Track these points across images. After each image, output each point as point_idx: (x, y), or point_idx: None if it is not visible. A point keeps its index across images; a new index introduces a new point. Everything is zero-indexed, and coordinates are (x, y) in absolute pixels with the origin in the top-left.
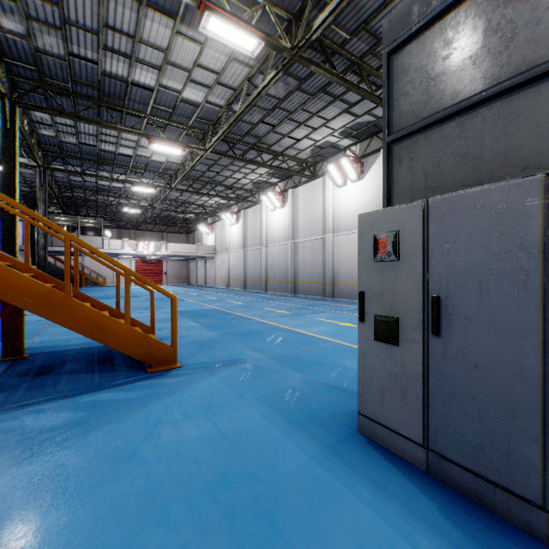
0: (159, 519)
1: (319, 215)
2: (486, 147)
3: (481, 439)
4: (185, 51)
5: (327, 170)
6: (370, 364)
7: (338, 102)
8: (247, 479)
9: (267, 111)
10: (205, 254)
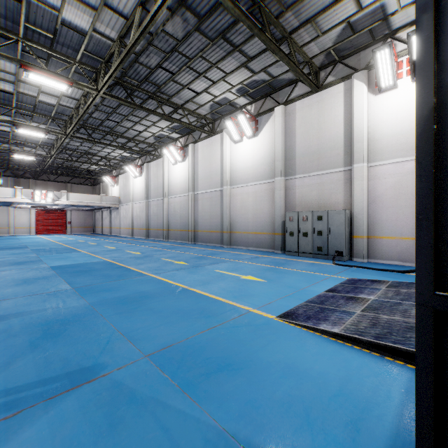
0: None
1: (217, 169)
2: None
3: None
4: None
5: (224, 127)
6: None
7: (237, 53)
8: None
9: (164, 53)
10: (109, 204)
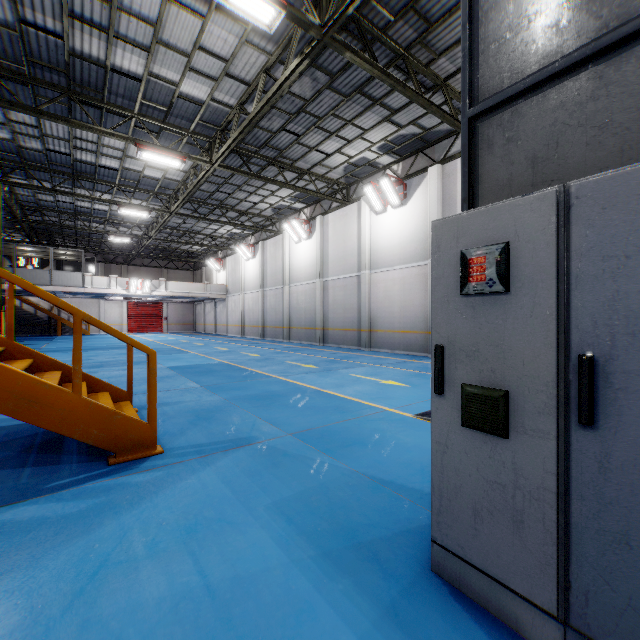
0: None
1: (353, 248)
2: None
3: None
4: (182, 26)
5: (363, 193)
6: (453, 465)
7: (378, 107)
8: None
9: (289, 115)
10: (215, 295)
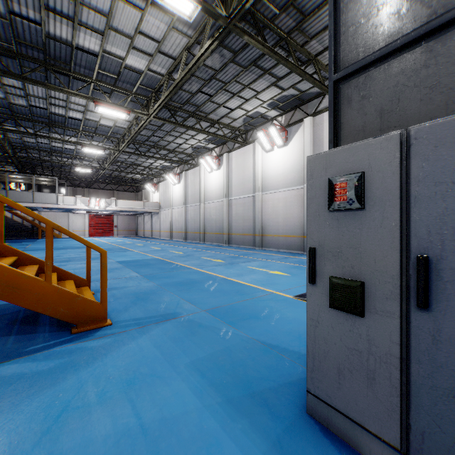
0: None
1: (250, 176)
2: None
3: None
4: (127, 17)
5: (256, 137)
6: (323, 336)
7: (267, 75)
8: None
9: (204, 81)
10: (151, 209)
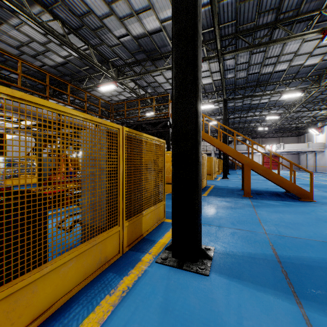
0: (323, 222)
1: None
2: None
3: None
4: (308, 46)
5: None
6: None
7: None
8: None
9: None
10: (314, 149)
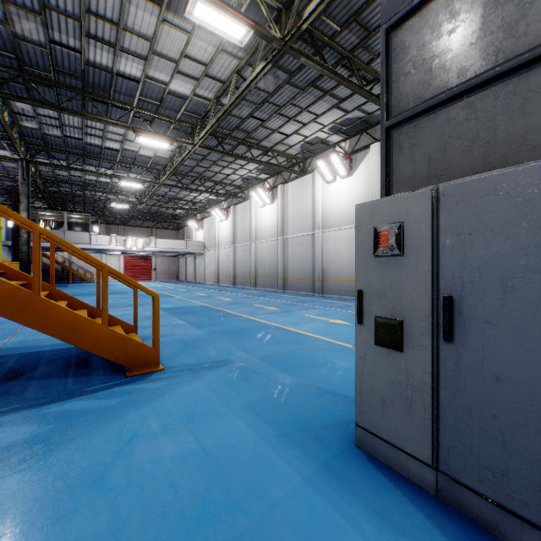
0: None
1: (308, 211)
2: (499, 129)
3: (504, 464)
4: (172, 40)
5: (316, 166)
6: (369, 372)
7: (328, 97)
8: (231, 511)
9: (256, 105)
10: (194, 250)
